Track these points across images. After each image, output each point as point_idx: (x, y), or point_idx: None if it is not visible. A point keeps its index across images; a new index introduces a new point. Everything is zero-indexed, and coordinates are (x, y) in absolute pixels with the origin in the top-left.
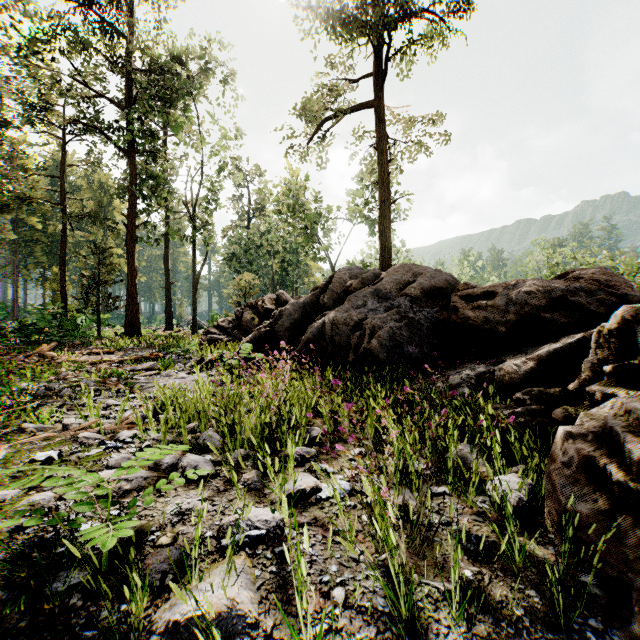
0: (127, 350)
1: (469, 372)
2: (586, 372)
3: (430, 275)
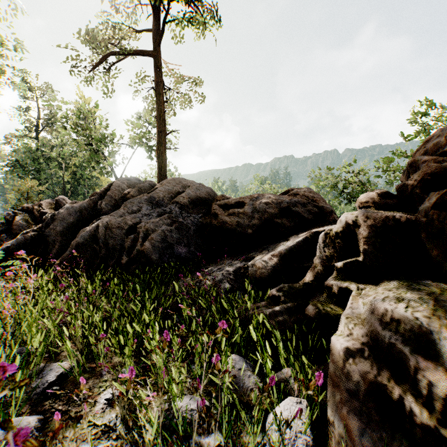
0: None
1: (228, 268)
2: (318, 266)
3: (196, 187)
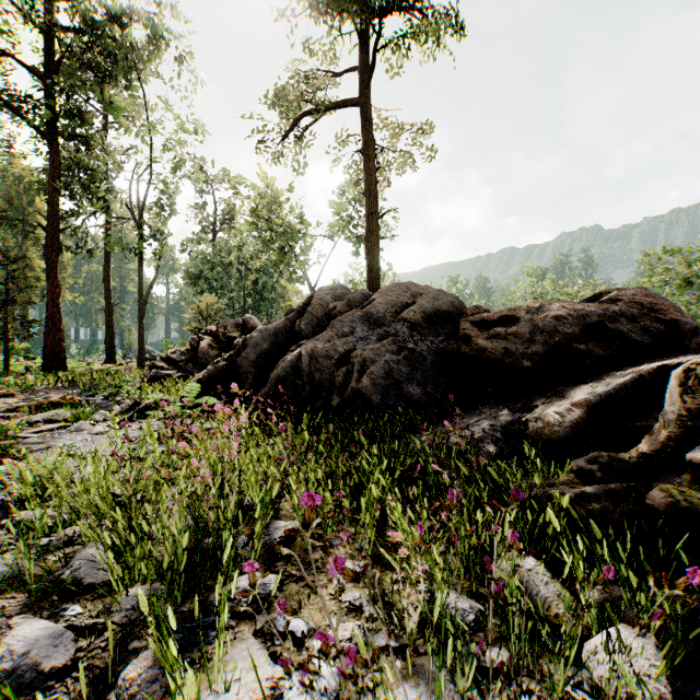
0: (38, 391)
1: (492, 421)
2: (669, 427)
3: (432, 296)
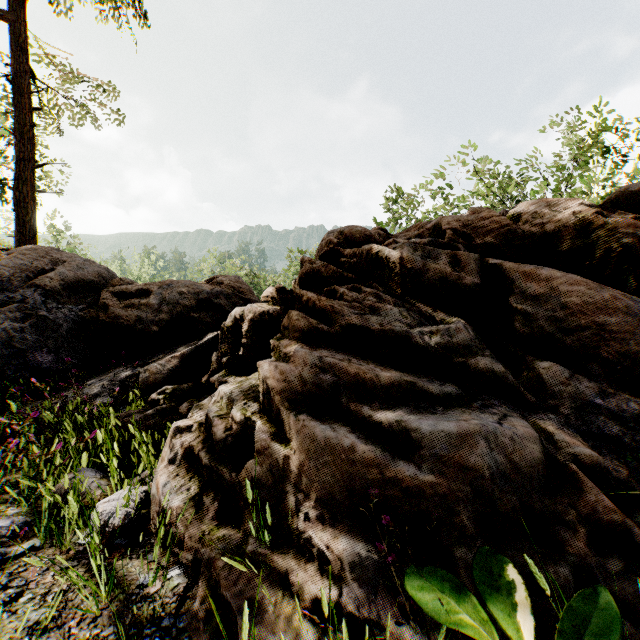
0: None
1: (114, 378)
2: (214, 365)
3: (77, 265)
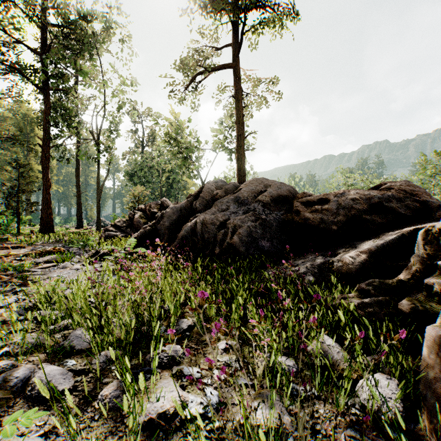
0: (38, 244)
1: (312, 262)
2: (416, 265)
3: (277, 186)
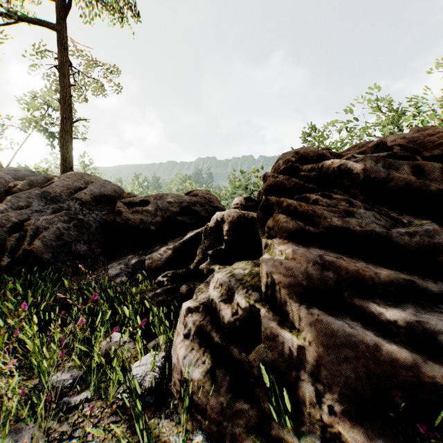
0: None
1: (128, 263)
2: (200, 255)
3: (100, 184)
